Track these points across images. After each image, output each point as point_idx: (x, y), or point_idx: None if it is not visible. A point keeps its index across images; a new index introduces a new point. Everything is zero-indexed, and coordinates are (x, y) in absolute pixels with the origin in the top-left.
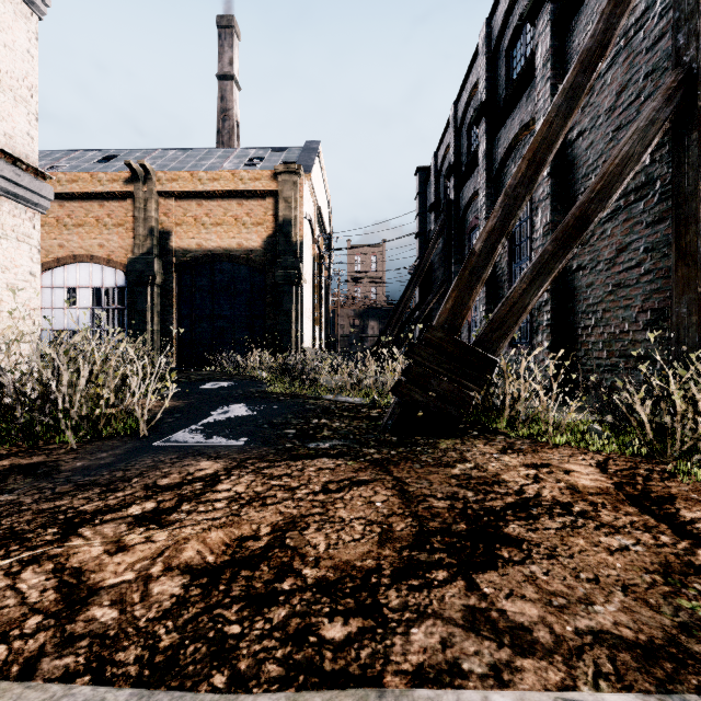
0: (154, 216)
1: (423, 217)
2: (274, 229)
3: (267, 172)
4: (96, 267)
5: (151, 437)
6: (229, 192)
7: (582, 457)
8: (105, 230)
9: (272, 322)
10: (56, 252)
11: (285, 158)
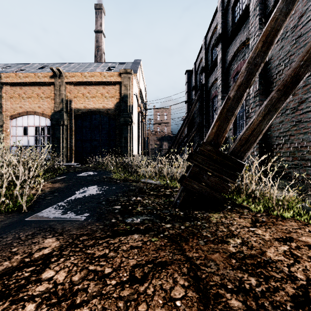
0: (64, 93)
1: (189, 93)
2: (119, 99)
3: (116, 73)
4: (37, 117)
5: (28, 213)
6: (98, 82)
7: (307, 229)
8: (41, 100)
9: (118, 142)
10: (18, 110)
11: (125, 67)
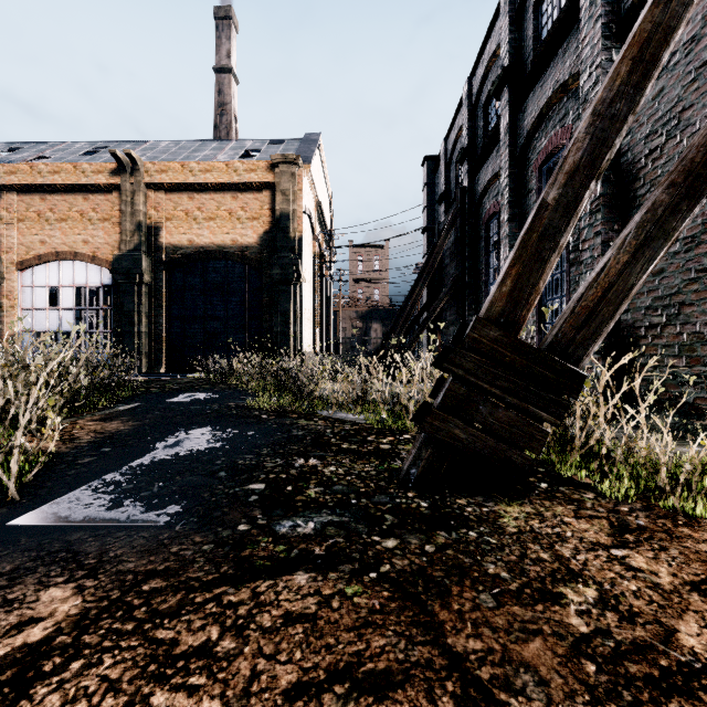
0: (142, 210)
1: (431, 210)
2: (271, 224)
3: (264, 163)
4: (81, 265)
5: (21, 504)
6: (222, 184)
7: None
8: (90, 225)
9: (268, 324)
10: (37, 249)
11: (283, 150)
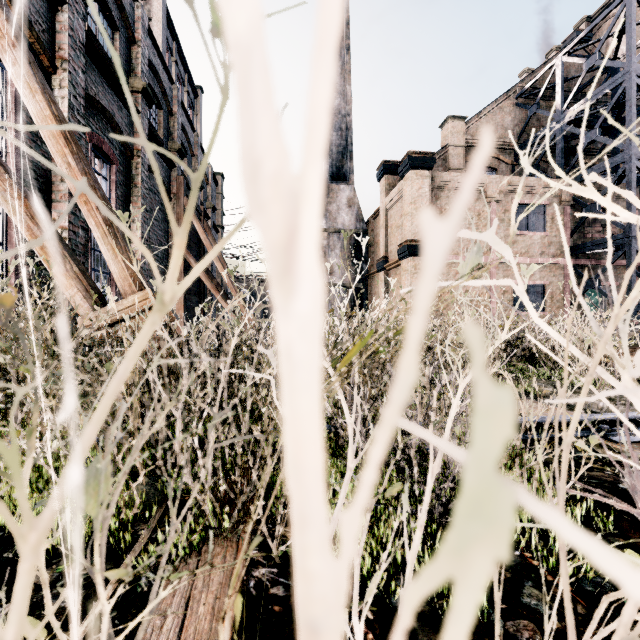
0: None
1: None
2: None
3: None
4: None
5: None
6: None
7: None
8: None
9: None
10: None
11: None
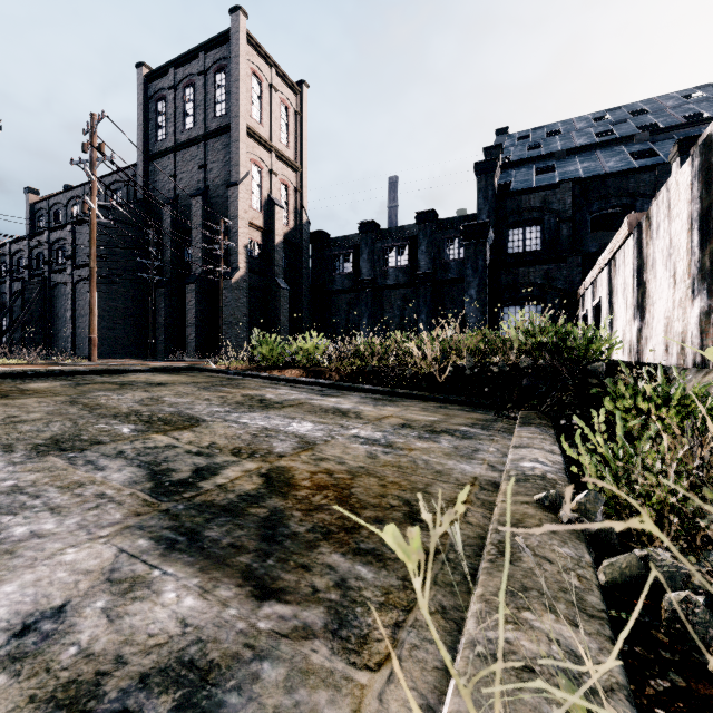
0: None
1: None
2: None
3: None
4: None
5: None
6: None
7: None
8: None
9: None
10: None
11: None
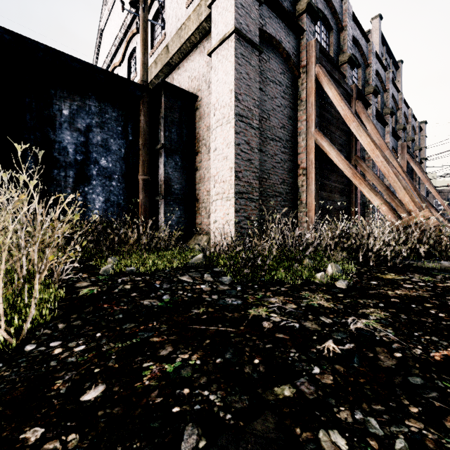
0: None
1: None
2: None
3: None
4: None
5: None
6: None
7: None
8: None
9: None
10: None
11: None
